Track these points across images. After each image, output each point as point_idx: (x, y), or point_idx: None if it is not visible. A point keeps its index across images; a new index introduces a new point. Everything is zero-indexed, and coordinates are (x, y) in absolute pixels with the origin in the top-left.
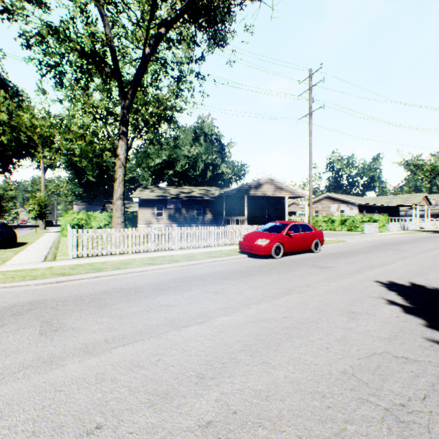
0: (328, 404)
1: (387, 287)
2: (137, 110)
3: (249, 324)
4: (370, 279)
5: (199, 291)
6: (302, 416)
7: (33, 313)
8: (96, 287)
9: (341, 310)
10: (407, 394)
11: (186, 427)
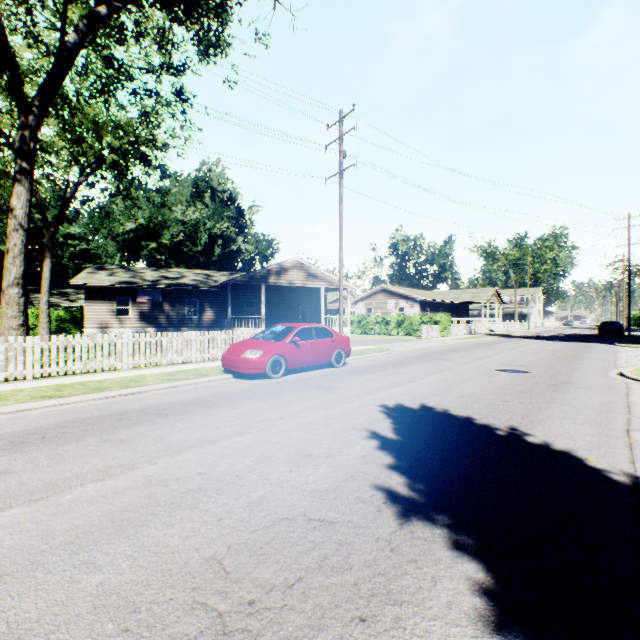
0: (129, 624)
1: (389, 412)
2: (83, 139)
3: (127, 492)
4: (375, 403)
5: (93, 441)
6: None
7: None
8: None
9: (297, 453)
10: (274, 581)
11: None
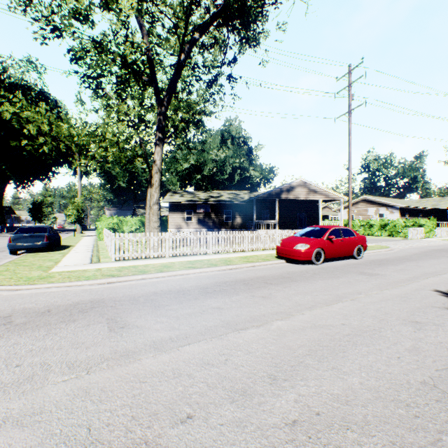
0: (414, 413)
1: None
2: (167, 116)
3: (307, 329)
4: (427, 288)
5: (246, 296)
6: (390, 422)
7: (96, 310)
8: (145, 289)
9: (404, 319)
10: None
11: (273, 424)
